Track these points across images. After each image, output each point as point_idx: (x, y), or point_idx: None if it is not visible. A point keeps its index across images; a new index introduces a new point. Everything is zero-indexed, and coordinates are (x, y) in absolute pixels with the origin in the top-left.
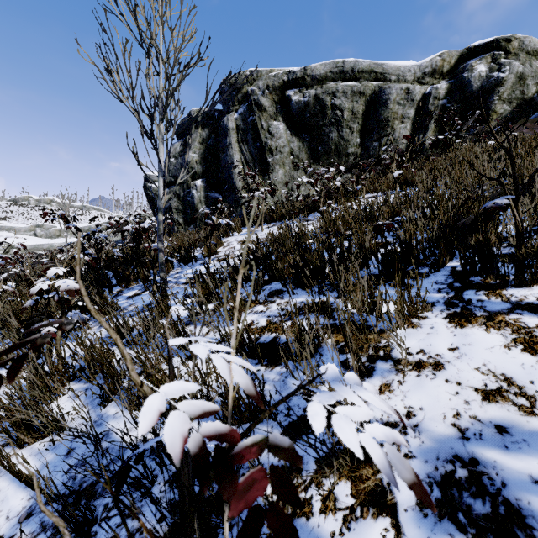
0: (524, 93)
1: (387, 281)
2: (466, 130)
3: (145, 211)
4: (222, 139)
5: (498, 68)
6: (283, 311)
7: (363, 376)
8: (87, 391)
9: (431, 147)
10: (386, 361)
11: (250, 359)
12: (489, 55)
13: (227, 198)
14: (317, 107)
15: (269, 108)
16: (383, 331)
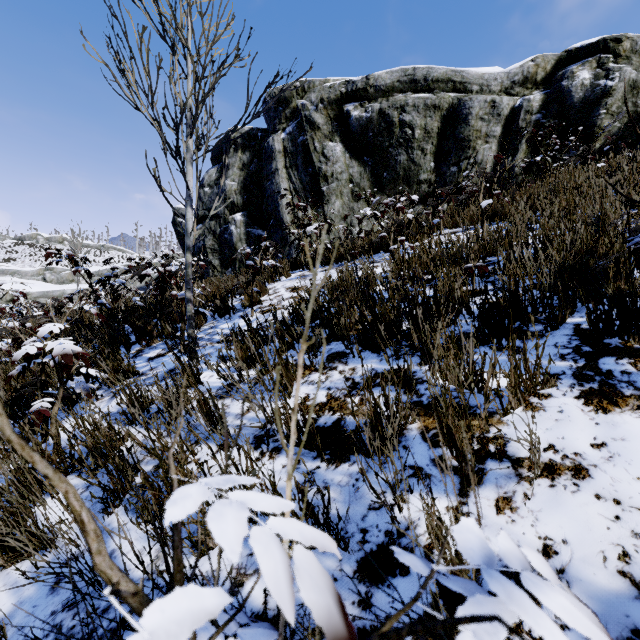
0: (638, 106)
1: (486, 342)
2: (565, 151)
3: (173, 251)
4: (266, 164)
5: (606, 75)
6: (348, 382)
7: (469, 483)
8: (89, 489)
9: (525, 171)
10: (500, 460)
11: (305, 450)
12: (594, 58)
13: (272, 236)
14: (382, 124)
15: (323, 126)
16: (490, 415)
